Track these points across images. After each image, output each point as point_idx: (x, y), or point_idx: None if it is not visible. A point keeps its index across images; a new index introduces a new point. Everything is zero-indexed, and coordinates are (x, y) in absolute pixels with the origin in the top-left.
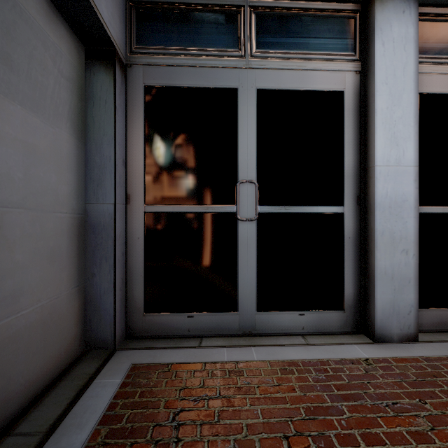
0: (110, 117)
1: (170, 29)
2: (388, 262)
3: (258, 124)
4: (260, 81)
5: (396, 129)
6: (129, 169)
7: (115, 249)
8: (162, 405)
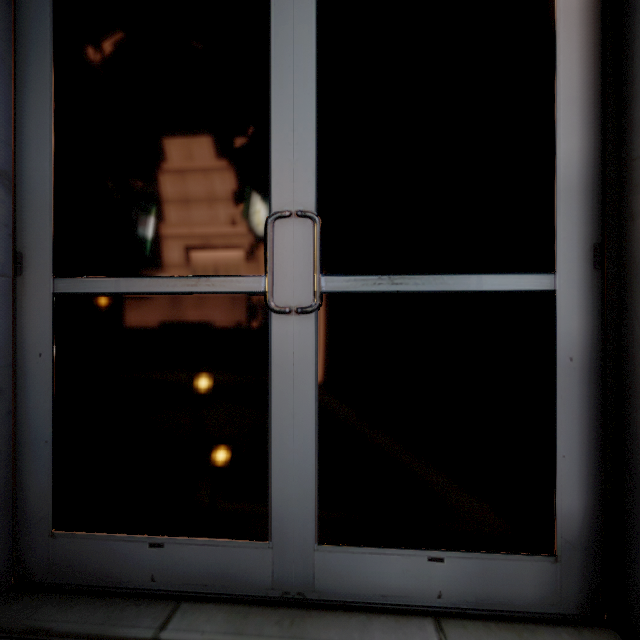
0: None
1: None
2: None
3: (321, 67)
4: None
5: None
6: (20, 193)
7: None
8: None
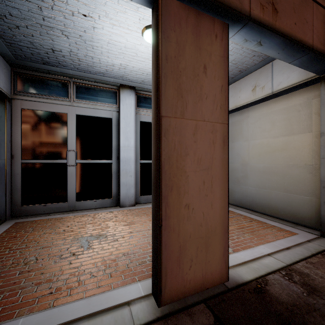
0: (4, 123)
1: (35, 86)
2: (125, 180)
3: (77, 128)
4: (77, 111)
5: (128, 134)
6: (13, 144)
7: (6, 178)
8: (28, 227)
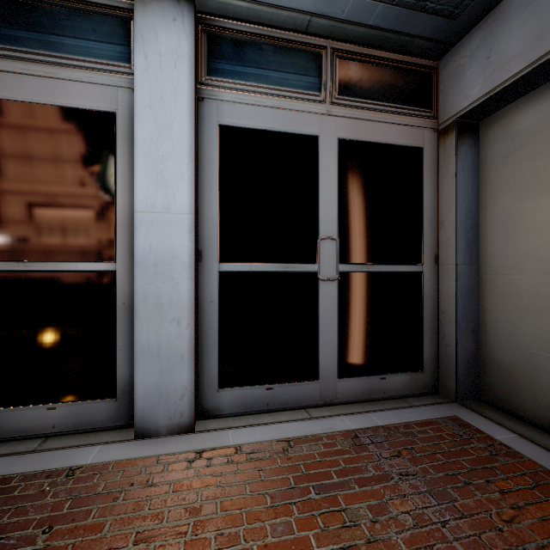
0: None
1: None
2: (153, 335)
3: None
4: None
5: (164, 166)
6: None
7: None
8: None
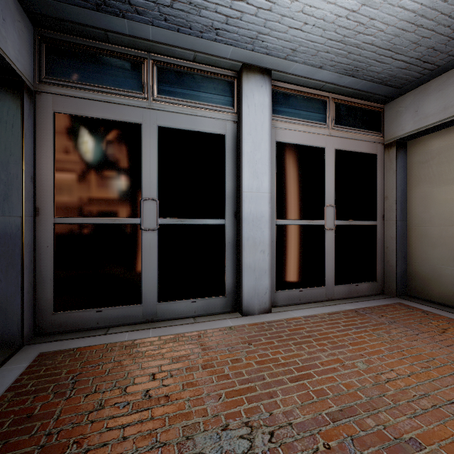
0: (18, 140)
1: (80, 67)
2: (251, 259)
3: (159, 154)
4: (160, 120)
5: (257, 166)
6: (38, 184)
7: (22, 257)
8: (63, 373)
